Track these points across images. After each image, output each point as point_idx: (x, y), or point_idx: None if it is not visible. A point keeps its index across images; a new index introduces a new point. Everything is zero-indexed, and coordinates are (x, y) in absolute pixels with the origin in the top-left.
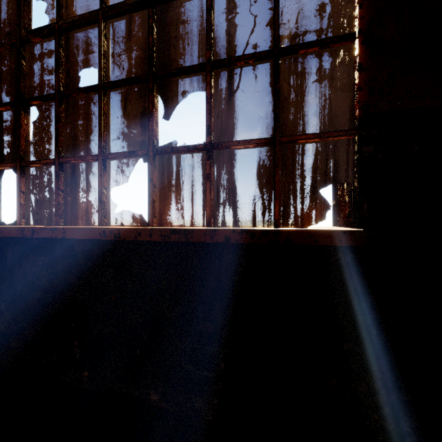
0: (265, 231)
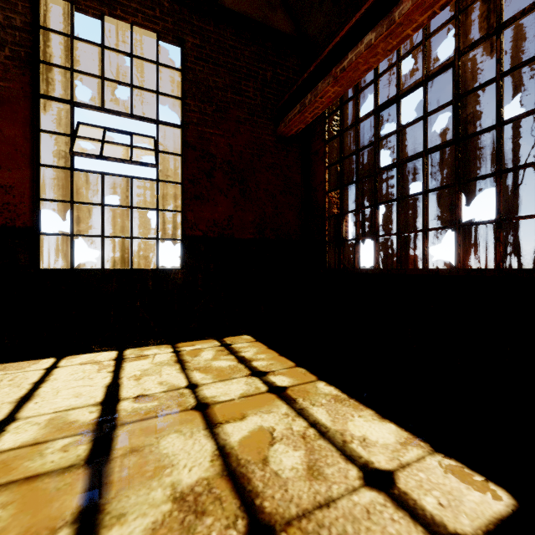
0: None
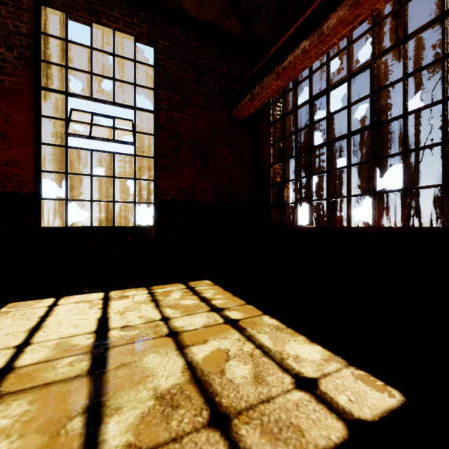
0: (432, 228)
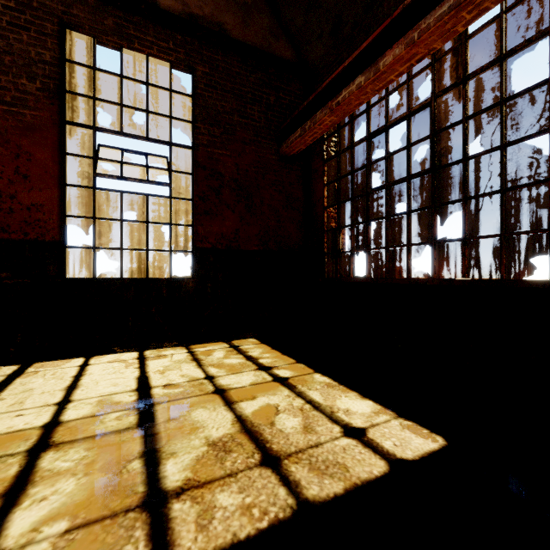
0: (490, 280)
